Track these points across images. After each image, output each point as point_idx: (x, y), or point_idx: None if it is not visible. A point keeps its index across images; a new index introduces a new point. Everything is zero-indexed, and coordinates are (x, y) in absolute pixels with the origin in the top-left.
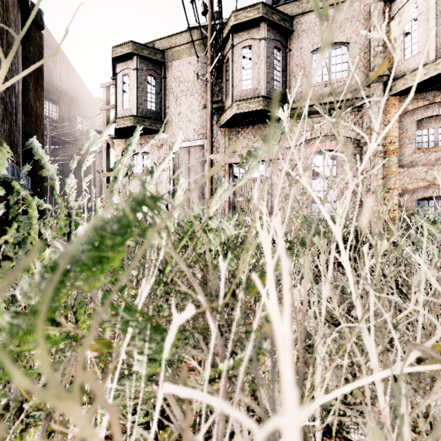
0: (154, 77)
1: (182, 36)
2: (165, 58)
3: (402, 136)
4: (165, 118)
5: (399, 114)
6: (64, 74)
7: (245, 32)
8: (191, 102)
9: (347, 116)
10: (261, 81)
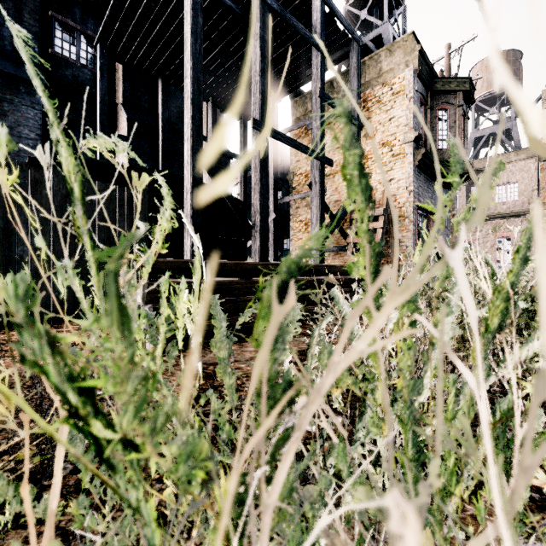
0: None
1: None
2: None
3: None
4: None
5: None
6: None
7: None
8: None
9: (517, 219)
10: (464, 206)
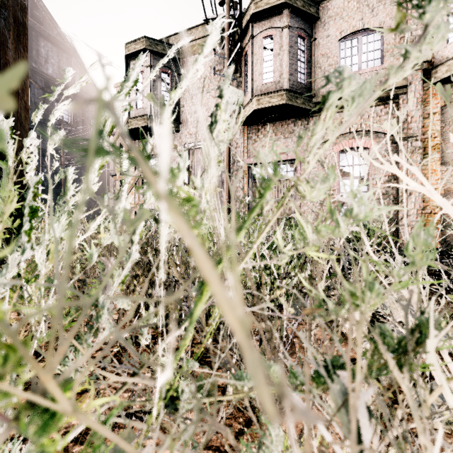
0: (169, 74)
1: (198, 30)
2: (180, 54)
3: (444, 130)
4: (180, 117)
5: (441, 105)
6: (78, 76)
7: (266, 21)
8: (208, 99)
9: (380, 109)
10: (284, 73)
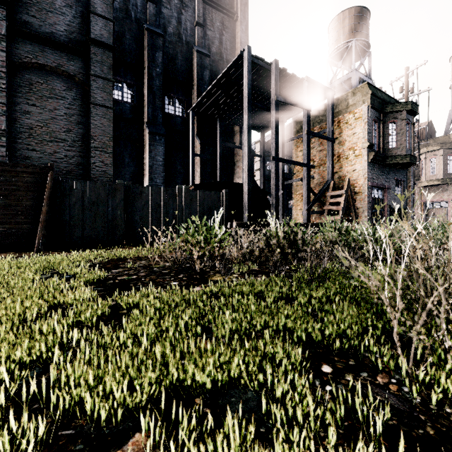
0: None
1: None
2: None
3: None
4: None
5: None
6: None
7: (431, 152)
8: None
9: None
10: (440, 172)
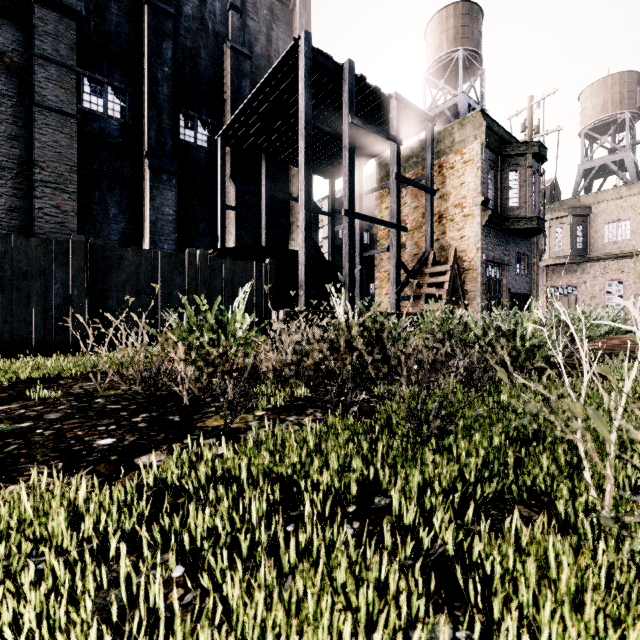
0: None
1: None
2: None
3: None
4: None
5: None
6: None
7: (558, 220)
8: None
9: (628, 260)
10: (568, 246)
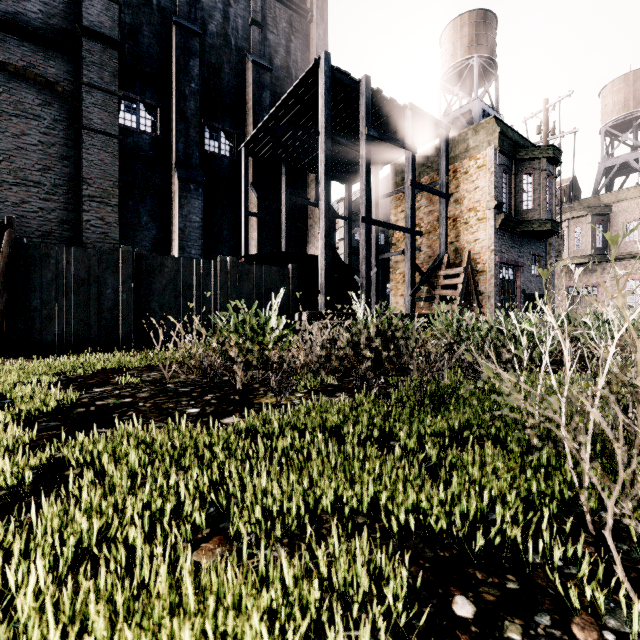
0: None
1: None
2: None
3: None
4: None
5: None
6: None
7: (576, 219)
8: None
9: None
10: (587, 246)
